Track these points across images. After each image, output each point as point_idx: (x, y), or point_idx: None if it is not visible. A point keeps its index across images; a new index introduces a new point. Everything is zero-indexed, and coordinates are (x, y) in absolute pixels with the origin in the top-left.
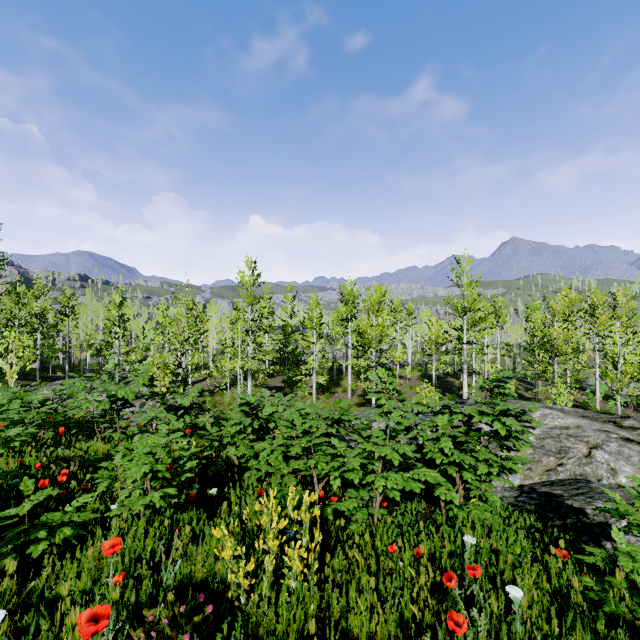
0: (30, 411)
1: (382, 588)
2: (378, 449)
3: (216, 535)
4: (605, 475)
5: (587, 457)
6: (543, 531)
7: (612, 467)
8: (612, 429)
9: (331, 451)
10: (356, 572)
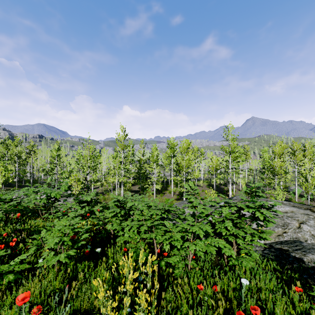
0: (4, 204)
1: (195, 314)
2: (191, 227)
3: (94, 284)
4: (309, 238)
5: (298, 228)
6: (282, 272)
7: (312, 234)
8: (310, 213)
9: (164, 229)
10: (179, 301)
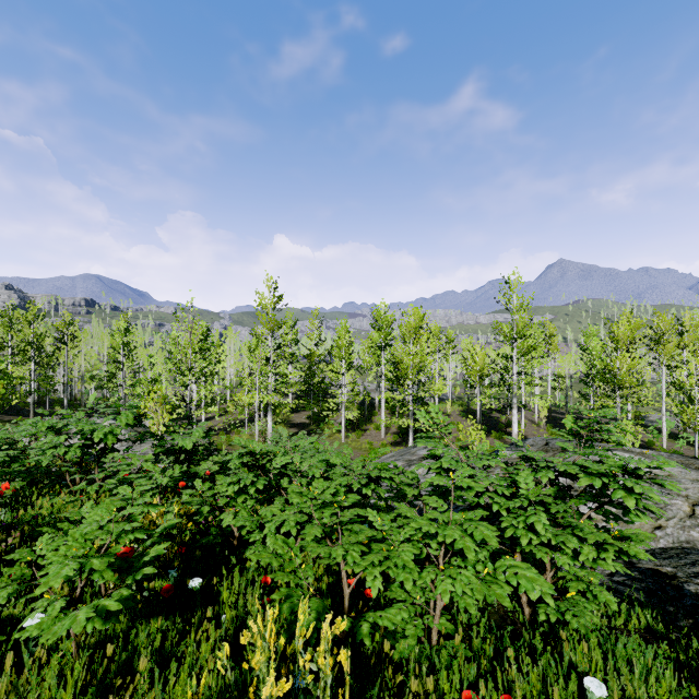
0: None
1: None
2: (440, 530)
3: None
4: None
5: (691, 517)
6: (676, 643)
7: None
8: None
9: (368, 533)
10: None
